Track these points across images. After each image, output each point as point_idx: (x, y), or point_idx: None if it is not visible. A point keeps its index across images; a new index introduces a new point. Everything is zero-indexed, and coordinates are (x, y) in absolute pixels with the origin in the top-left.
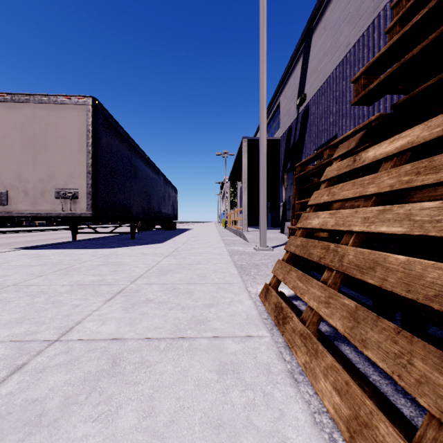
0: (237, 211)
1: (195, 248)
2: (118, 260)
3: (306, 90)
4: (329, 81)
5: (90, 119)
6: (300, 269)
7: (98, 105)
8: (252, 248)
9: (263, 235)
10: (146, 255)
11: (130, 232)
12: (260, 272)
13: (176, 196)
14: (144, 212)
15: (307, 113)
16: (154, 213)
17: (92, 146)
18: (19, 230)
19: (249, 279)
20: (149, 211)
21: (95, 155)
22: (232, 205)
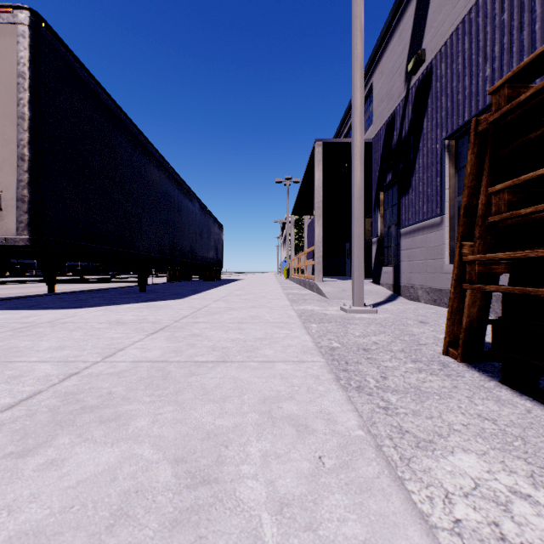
0: (306, 252)
1: (234, 308)
2: (19, 343)
3: (425, 43)
4: (482, 2)
5: (24, 52)
6: (484, 366)
7: (45, 30)
8: (338, 309)
9: (358, 286)
10: (117, 325)
11: (138, 282)
12: (390, 377)
13: (220, 234)
14: (163, 250)
15: (428, 80)
16: (183, 254)
17: (28, 106)
18: (12, 281)
19: (377, 416)
20: (174, 250)
21: (35, 125)
22: (296, 251)
